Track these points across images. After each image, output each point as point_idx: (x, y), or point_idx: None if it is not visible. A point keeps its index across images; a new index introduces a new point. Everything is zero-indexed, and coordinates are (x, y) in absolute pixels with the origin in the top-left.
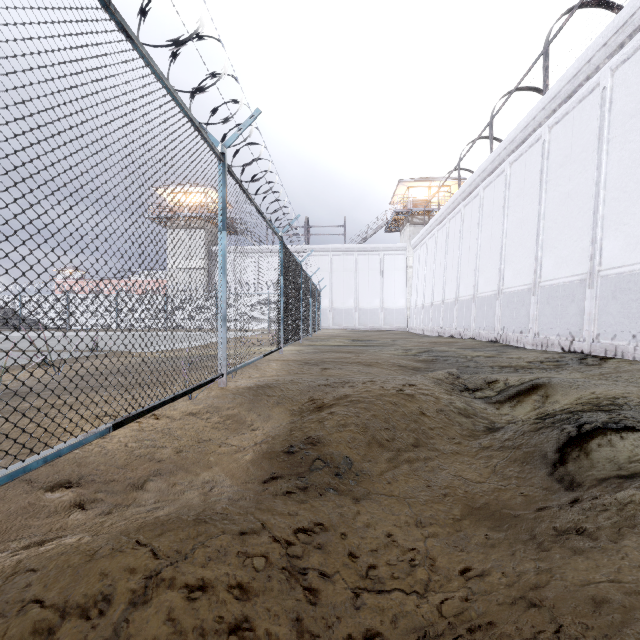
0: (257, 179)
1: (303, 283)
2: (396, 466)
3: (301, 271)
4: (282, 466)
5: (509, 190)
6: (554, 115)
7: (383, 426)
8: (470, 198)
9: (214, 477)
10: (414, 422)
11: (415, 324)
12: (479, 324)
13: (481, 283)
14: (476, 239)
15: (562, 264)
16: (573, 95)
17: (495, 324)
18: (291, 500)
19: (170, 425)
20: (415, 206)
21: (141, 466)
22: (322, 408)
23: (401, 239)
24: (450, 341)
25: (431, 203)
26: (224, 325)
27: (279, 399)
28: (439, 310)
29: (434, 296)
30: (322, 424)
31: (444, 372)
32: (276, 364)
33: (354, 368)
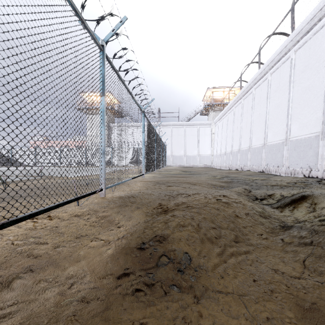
0: (127, 69)
1: (156, 140)
2: (225, 260)
3: (155, 133)
4: (134, 262)
5: (270, 88)
6: (298, 44)
7: (211, 226)
8: (247, 95)
9: (77, 272)
10: (232, 223)
11: (216, 163)
12: (252, 162)
13: (253, 140)
14: (251, 116)
15: (303, 127)
16: (310, 31)
17: (262, 162)
18: (138, 302)
19: (58, 224)
20: (216, 101)
21: (16, 263)
22: (167, 212)
23: (208, 119)
24: (237, 172)
25: (224, 100)
26: (103, 157)
27: (138, 205)
28: (229, 156)
29: (226, 148)
30: (167, 225)
31: (241, 188)
32: (140, 183)
33: (186, 186)
